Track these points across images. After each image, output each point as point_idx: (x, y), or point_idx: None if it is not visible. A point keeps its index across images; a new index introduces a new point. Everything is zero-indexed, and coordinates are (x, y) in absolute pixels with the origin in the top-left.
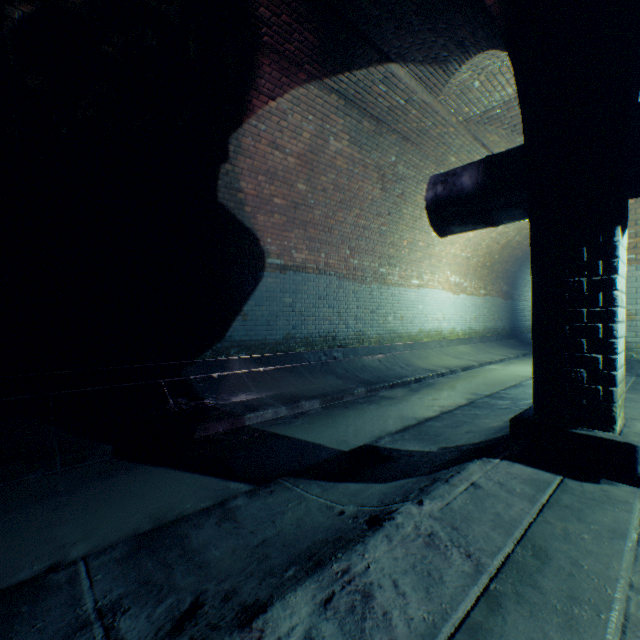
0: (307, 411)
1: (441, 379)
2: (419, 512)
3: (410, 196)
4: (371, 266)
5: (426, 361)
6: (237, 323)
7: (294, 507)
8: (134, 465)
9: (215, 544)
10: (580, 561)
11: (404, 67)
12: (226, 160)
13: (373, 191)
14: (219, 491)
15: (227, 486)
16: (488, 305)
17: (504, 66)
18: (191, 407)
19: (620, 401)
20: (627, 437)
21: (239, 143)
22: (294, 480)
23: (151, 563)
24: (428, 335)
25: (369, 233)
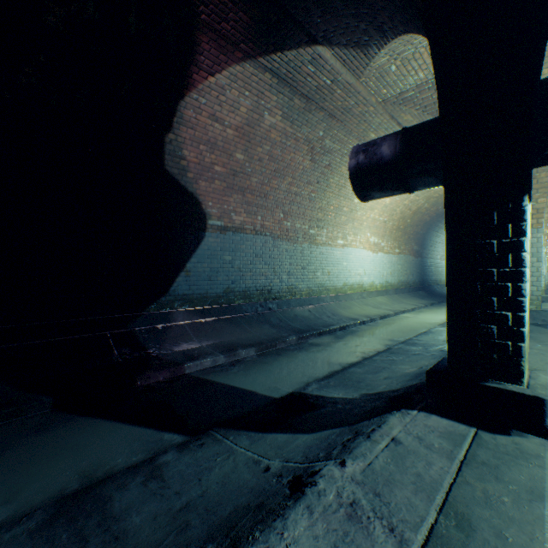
0: (243, 358)
1: (362, 327)
2: (341, 475)
3: (336, 167)
4: (302, 228)
5: (350, 311)
6: (180, 278)
7: (222, 462)
8: (72, 417)
9: (137, 508)
10: (504, 532)
11: (330, 50)
12: (169, 130)
13: (304, 162)
14: (152, 443)
15: (161, 437)
16: (402, 262)
17: (417, 52)
18: (134, 357)
19: (526, 354)
20: (535, 390)
21: (181, 114)
22: (225, 431)
23: (66, 535)
24: (351, 288)
25: (300, 199)
